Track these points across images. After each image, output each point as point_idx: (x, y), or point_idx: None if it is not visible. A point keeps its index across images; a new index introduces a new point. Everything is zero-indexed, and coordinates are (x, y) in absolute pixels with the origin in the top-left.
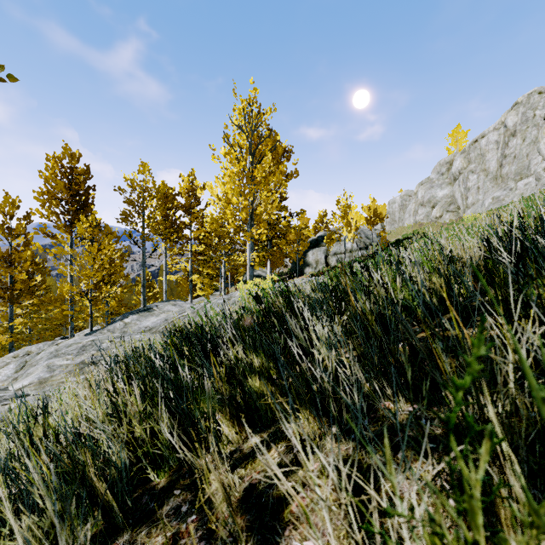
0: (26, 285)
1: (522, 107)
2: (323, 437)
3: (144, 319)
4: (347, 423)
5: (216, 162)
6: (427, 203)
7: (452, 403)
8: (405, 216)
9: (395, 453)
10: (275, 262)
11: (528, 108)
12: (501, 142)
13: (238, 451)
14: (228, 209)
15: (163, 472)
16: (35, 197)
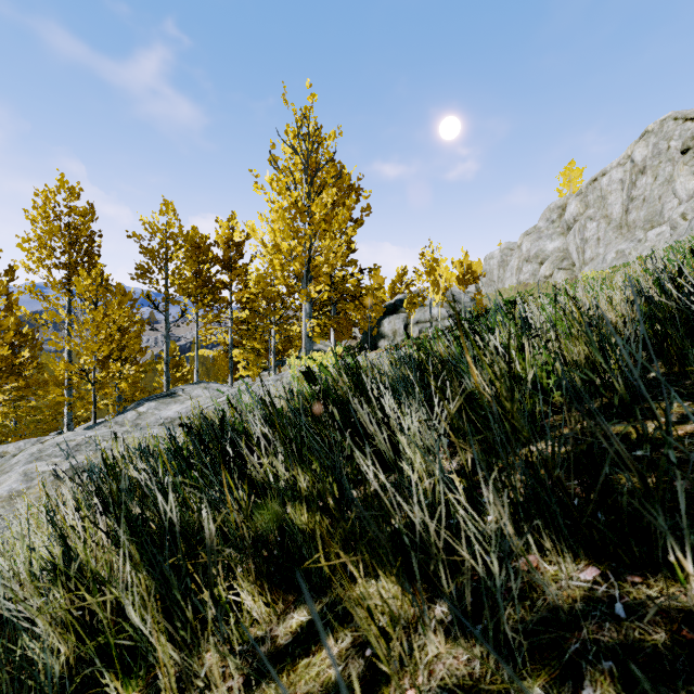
0: (8, 363)
1: (653, 137)
2: (419, 625)
3: (165, 408)
4: (463, 598)
5: (260, 193)
6: (534, 259)
7: (693, 581)
8: (506, 275)
9: (576, 686)
10: (341, 333)
11: (661, 138)
12: (626, 181)
13: (269, 641)
14: (276, 257)
15: (136, 678)
16: (18, 244)
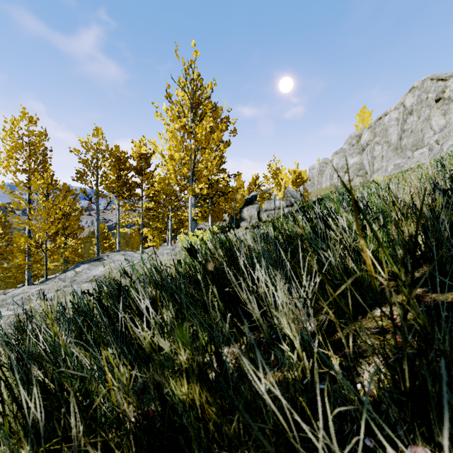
0: None
1: (417, 91)
2: None
3: (94, 268)
4: None
5: (159, 119)
6: (341, 169)
7: None
8: (323, 180)
9: None
10: (215, 217)
11: (422, 91)
12: (400, 119)
13: None
14: (171, 164)
15: None
16: None
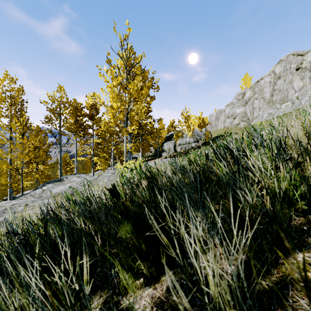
0: None
1: (284, 62)
2: None
3: (56, 187)
4: None
5: (102, 78)
6: (231, 116)
7: None
8: (219, 123)
9: None
10: (144, 149)
11: (287, 63)
12: (272, 82)
13: None
14: (110, 111)
15: None
16: None
